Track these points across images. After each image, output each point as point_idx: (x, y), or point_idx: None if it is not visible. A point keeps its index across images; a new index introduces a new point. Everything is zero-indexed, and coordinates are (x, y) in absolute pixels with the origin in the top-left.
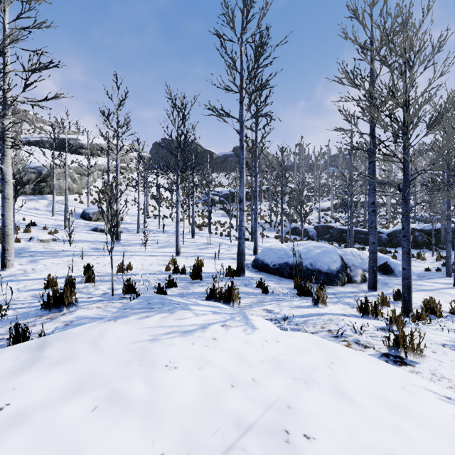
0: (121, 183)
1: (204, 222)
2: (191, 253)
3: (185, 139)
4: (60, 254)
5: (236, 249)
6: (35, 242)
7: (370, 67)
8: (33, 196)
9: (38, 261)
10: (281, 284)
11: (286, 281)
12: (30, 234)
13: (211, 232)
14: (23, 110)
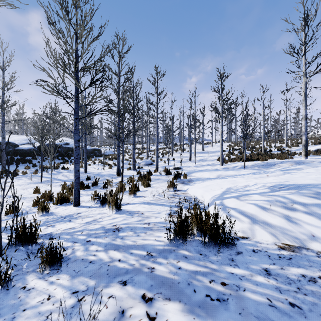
0: None
1: None
2: None
3: None
4: None
5: None
6: None
7: None
8: None
9: None
10: None
11: None
12: None
13: None
14: None
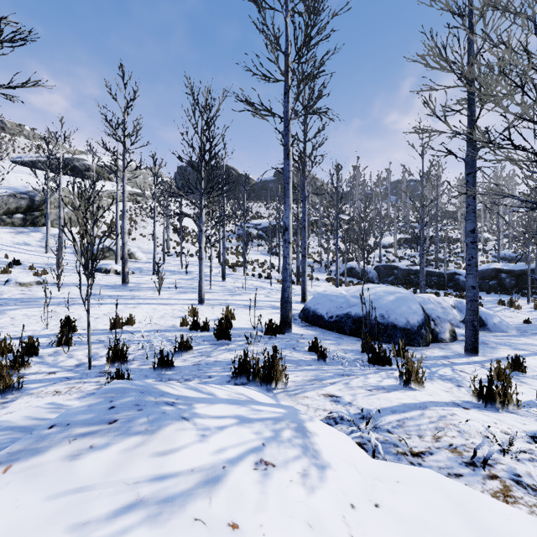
0: (136, 214)
1: (238, 261)
2: (220, 300)
3: (210, 148)
4: (41, 303)
5: (278, 295)
6: (13, 286)
7: (468, 39)
8: (23, 228)
9: (5, 313)
10: (343, 345)
11: (348, 340)
12: (9, 275)
13: (247, 274)
14: (17, 124)
